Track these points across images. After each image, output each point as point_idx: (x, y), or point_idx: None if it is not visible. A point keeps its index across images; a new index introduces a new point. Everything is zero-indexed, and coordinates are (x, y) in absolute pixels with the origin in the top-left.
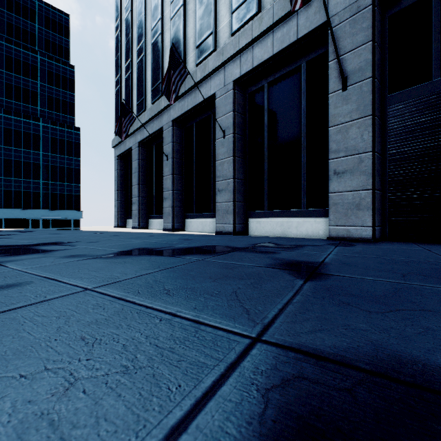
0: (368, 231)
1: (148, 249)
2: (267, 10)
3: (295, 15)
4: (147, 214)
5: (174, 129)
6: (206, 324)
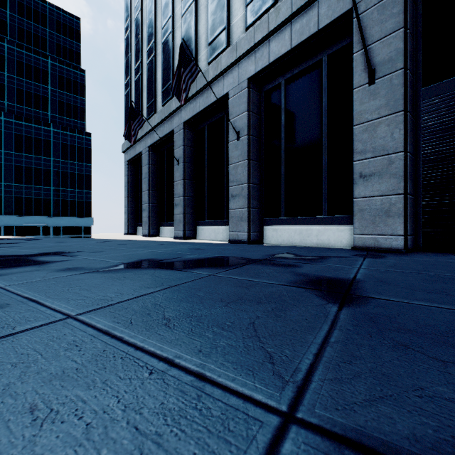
0: (399, 241)
1: (154, 260)
2: (284, 0)
3: (316, 4)
4: (158, 221)
5: (185, 131)
6: (213, 381)
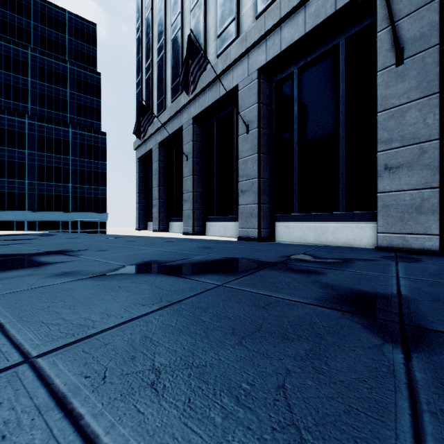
0: (433, 241)
1: (158, 262)
2: None
3: None
4: (168, 217)
5: (194, 127)
6: None
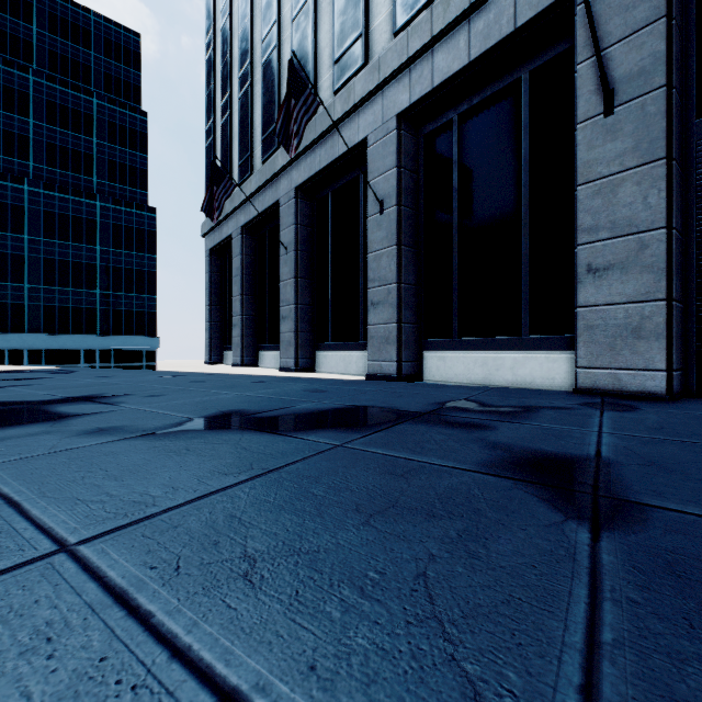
0: (658, 380)
1: (243, 413)
2: None
3: None
4: (256, 343)
5: (298, 202)
6: None
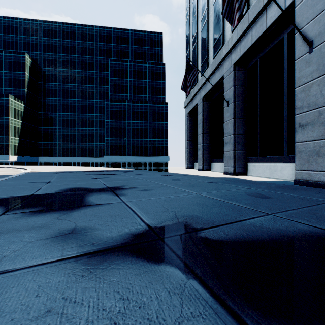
0: None
1: (195, 225)
2: None
3: None
4: (210, 158)
5: (235, 72)
6: None
